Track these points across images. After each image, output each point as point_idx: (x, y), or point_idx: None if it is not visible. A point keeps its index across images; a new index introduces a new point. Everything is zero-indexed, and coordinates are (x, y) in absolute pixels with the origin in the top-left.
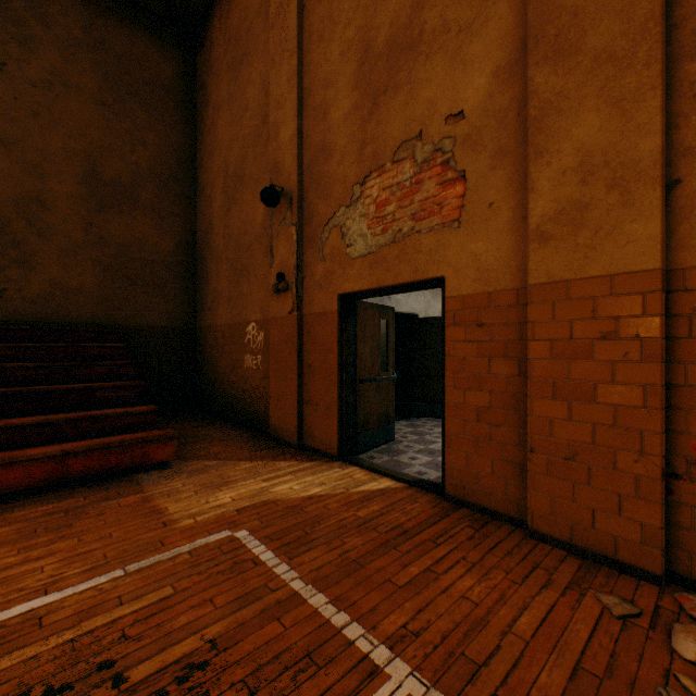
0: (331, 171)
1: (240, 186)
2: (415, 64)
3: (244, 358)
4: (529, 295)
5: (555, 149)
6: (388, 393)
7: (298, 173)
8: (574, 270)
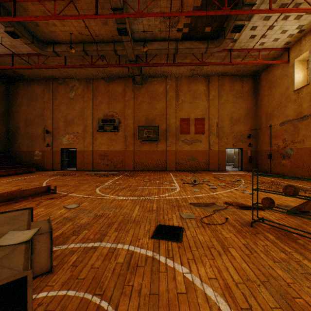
0: (59, 131)
1: (33, 124)
2: (73, 125)
3: (34, 157)
4: (85, 151)
5: (86, 140)
6: (67, 162)
7: (52, 129)
8: (88, 149)
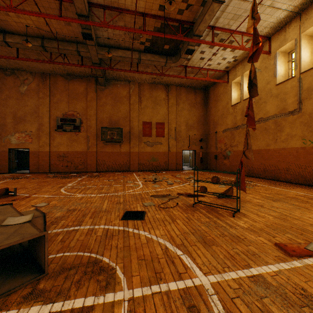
0: (7, 129)
1: None
2: (25, 122)
3: None
4: (40, 152)
5: (42, 140)
6: (16, 164)
7: None
8: (44, 150)
